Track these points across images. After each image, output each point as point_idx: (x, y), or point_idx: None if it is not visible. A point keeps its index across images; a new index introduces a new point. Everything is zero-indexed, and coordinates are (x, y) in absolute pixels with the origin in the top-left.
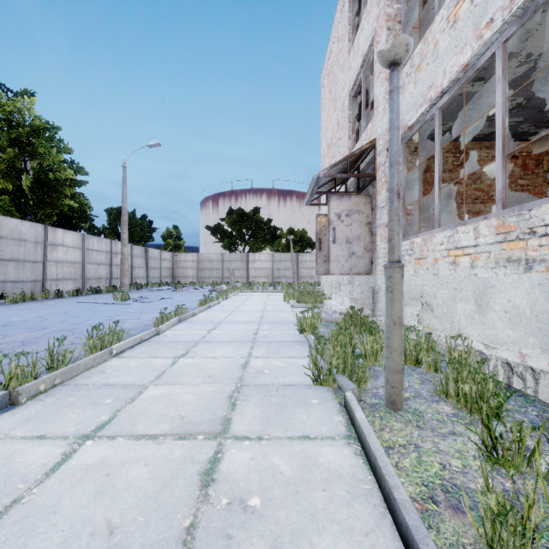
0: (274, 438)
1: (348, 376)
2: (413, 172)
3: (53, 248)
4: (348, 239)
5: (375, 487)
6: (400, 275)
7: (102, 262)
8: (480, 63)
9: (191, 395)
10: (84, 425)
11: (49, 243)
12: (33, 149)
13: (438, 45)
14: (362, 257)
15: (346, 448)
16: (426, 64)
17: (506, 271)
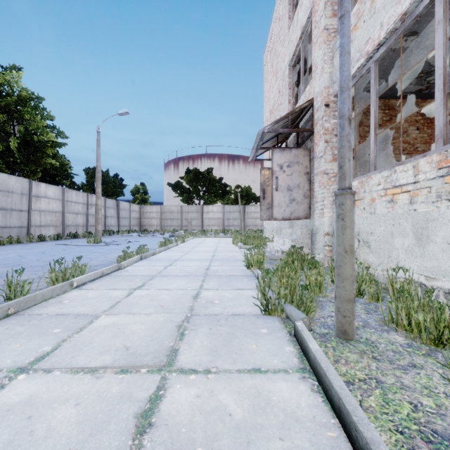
0: (222, 371)
1: (297, 305)
2: None
3: (37, 199)
4: (289, 187)
5: (341, 435)
6: (351, 202)
7: (80, 211)
8: (419, 10)
9: (140, 324)
10: (23, 356)
11: (33, 195)
12: (19, 115)
13: (375, 1)
14: (301, 203)
15: (301, 383)
16: (363, 22)
17: (449, 204)
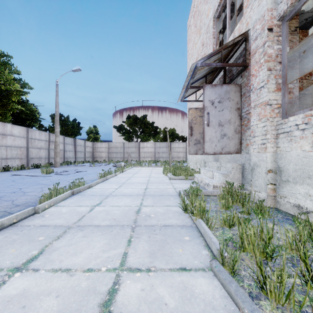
0: None
1: None
2: (294, 51)
3: (3, 137)
4: (220, 123)
5: None
6: None
7: (42, 147)
8: None
9: None
10: None
11: None
12: None
13: None
14: (232, 138)
15: None
16: None
17: None
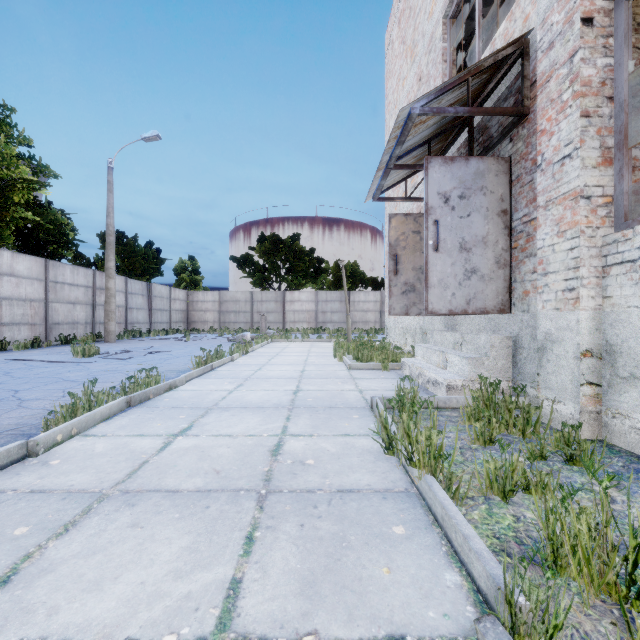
0: None
1: None
2: None
3: None
4: (464, 243)
5: None
6: None
7: (79, 300)
8: None
9: None
10: None
11: None
12: None
13: None
14: (491, 279)
15: None
16: None
17: None
